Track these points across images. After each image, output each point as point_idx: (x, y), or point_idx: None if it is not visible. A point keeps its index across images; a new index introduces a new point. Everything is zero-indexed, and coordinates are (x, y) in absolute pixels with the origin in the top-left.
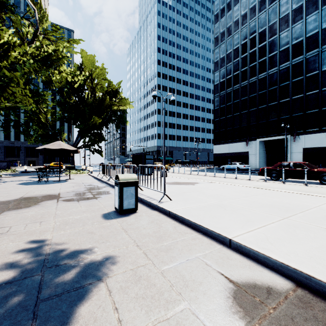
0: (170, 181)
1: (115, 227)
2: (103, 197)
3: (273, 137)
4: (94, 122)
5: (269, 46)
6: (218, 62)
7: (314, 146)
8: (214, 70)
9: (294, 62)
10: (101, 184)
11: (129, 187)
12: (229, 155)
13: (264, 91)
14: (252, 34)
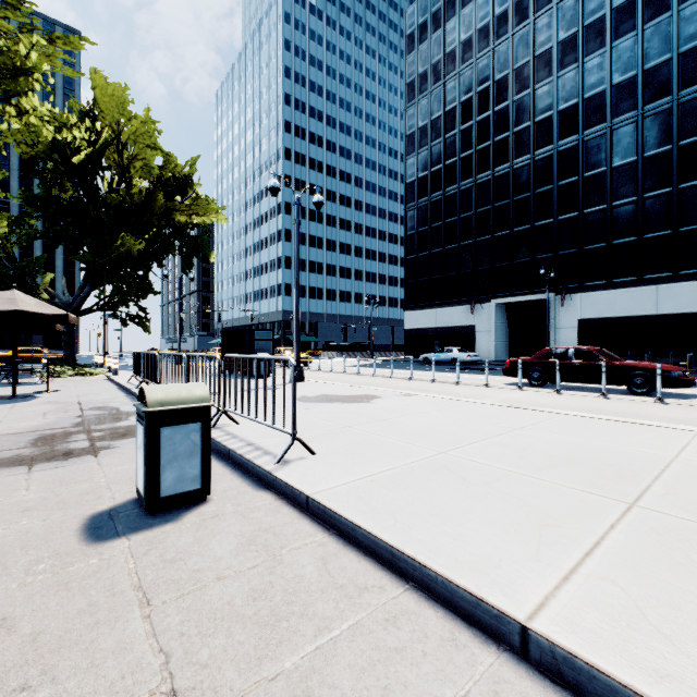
0: (311, 394)
1: (113, 580)
2: (117, 449)
3: (522, 297)
4: (127, 250)
5: (515, 110)
6: (414, 135)
7: (598, 315)
8: (405, 152)
9: (561, 147)
10: (131, 405)
11: (180, 425)
12: (437, 332)
13: (505, 203)
14: (483, 84)
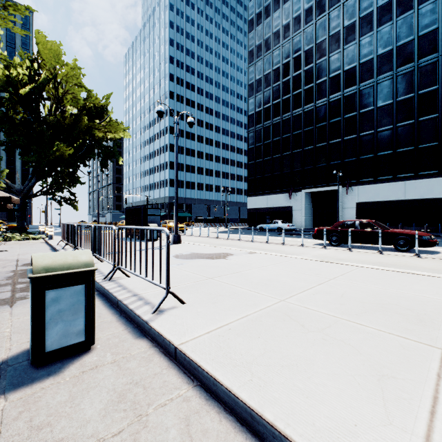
0: (185, 252)
1: None
2: None
3: (321, 188)
4: (61, 154)
5: (317, 69)
6: (253, 85)
7: (369, 200)
8: (248, 95)
9: (346, 93)
10: None
11: (65, 288)
12: (267, 210)
13: (310, 128)
14: (297, 52)
